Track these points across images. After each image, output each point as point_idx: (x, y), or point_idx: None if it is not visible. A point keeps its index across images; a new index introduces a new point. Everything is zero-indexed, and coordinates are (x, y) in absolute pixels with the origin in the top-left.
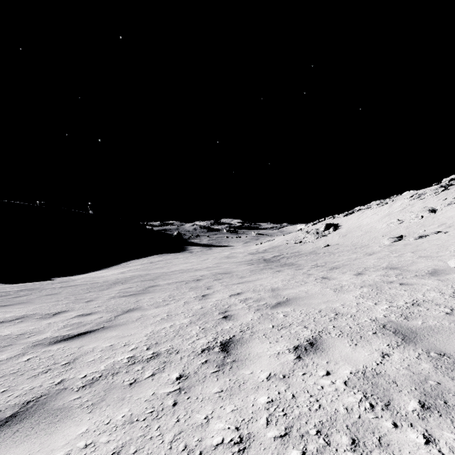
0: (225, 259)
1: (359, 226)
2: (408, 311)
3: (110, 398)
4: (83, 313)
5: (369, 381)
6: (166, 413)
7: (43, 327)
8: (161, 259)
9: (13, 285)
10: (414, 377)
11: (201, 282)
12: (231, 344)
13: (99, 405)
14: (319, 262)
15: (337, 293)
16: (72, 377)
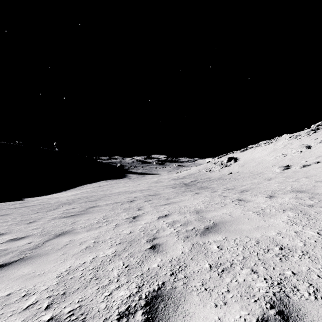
0: (154, 184)
1: (253, 159)
2: None
3: None
4: (16, 237)
5: None
6: None
7: None
8: (107, 183)
9: None
10: None
11: (134, 203)
12: (160, 303)
13: None
14: (229, 186)
15: (263, 218)
16: None
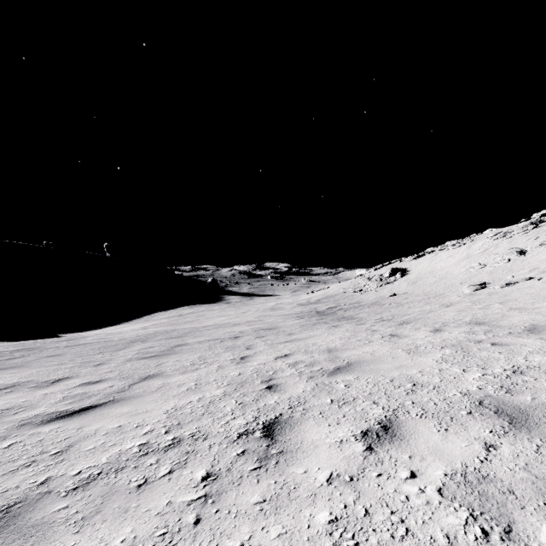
0: (269, 312)
1: (432, 271)
2: (510, 382)
3: (108, 509)
4: (90, 381)
5: (474, 489)
6: (183, 537)
7: (37, 399)
8: (192, 311)
9: (9, 343)
10: (538, 483)
11: (240, 340)
12: (277, 426)
13: (92, 520)
14: (385, 315)
15: (412, 356)
16: (62, 473)
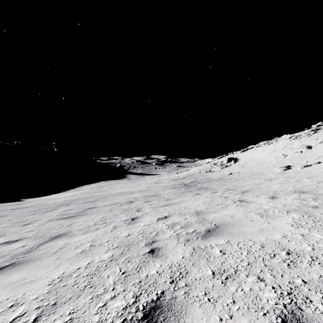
0: (154, 184)
1: (253, 159)
2: None
3: None
4: (10, 240)
5: None
6: None
7: None
8: (107, 184)
9: None
10: None
11: (133, 204)
12: (159, 316)
13: None
14: (229, 186)
15: (266, 220)
16: None
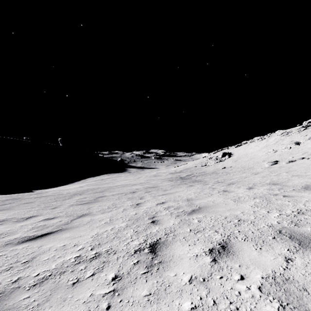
0: (153, 177)
1: (246, 154)
2: (296, 219)
3: (54, 298)
4: (48, 218)
5: (281, 287)
6: None
7: (16, 229)
8: (109, 177)
9: (3, 196)
10: None
11: (136, 194)
12: (158, 246)
13: (43, 306)
14: (219, 179)
15: (236, 203)
16: (27, 275)
